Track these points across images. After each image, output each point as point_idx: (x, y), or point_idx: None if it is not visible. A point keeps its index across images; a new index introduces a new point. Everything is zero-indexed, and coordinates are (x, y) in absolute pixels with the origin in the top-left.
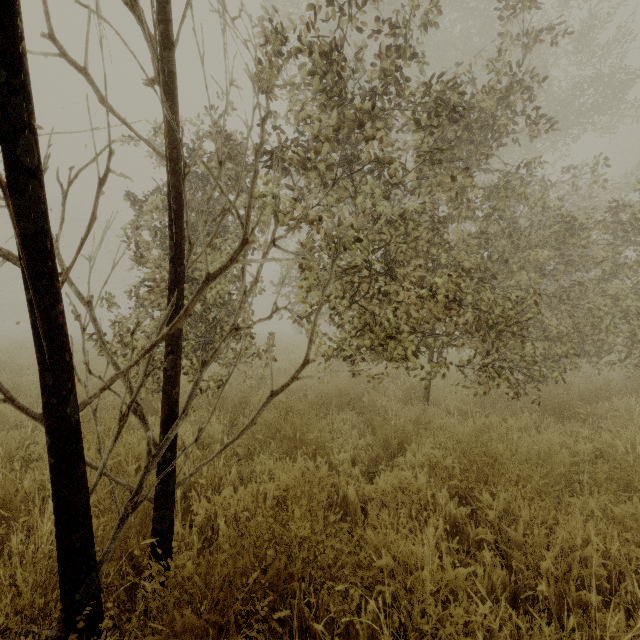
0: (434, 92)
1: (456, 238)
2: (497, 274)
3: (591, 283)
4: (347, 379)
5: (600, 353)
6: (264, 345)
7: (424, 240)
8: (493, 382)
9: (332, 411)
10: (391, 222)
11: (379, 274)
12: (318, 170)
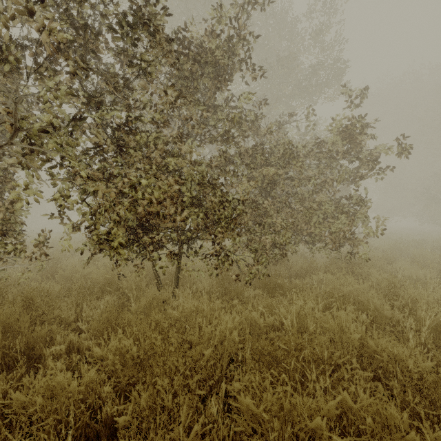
0: (149, 13)
1: (184, 149)
2: (233, 183)
3: (309, 193)
4: (131, 267)
5: (314, 241)
6: (32, 241)
7: (158, 149)
8: (220, 267)
9: (101, 297)
10: (120, 129)
11: (118, 176)
12: (39, 71)
